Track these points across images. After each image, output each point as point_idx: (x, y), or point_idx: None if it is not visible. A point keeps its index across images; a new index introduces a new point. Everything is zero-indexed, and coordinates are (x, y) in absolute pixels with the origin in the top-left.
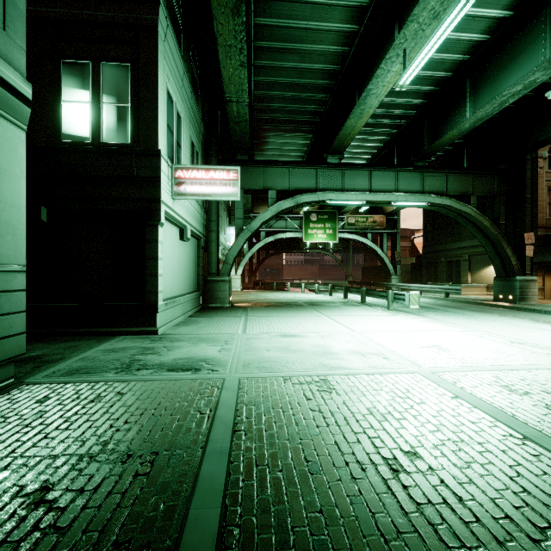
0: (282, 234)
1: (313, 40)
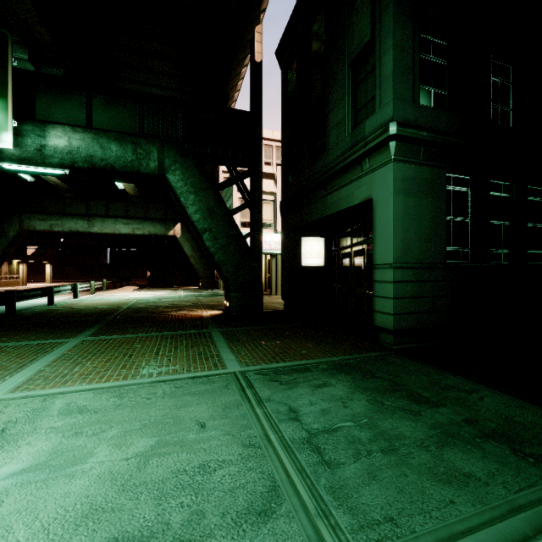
0: None
1: None
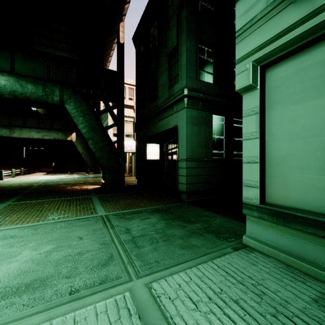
0: None
1: None
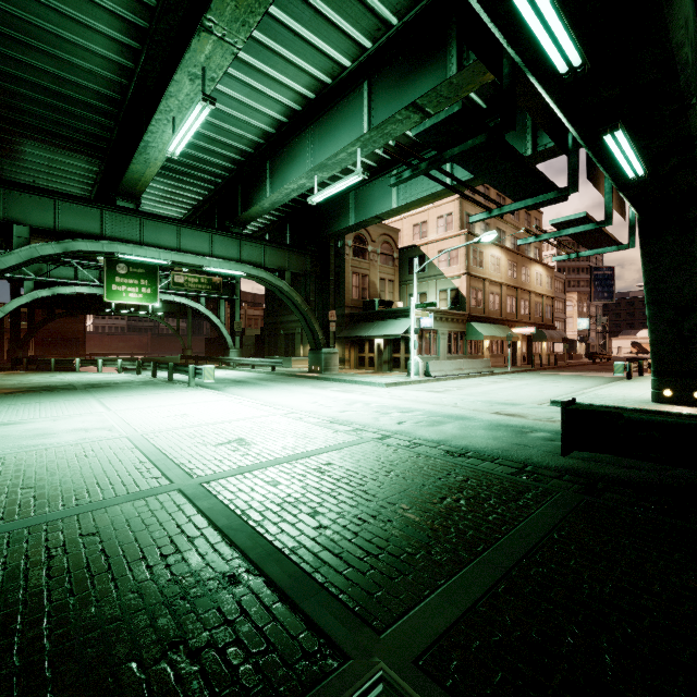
0: (68, 288)
1: (72, 52)
